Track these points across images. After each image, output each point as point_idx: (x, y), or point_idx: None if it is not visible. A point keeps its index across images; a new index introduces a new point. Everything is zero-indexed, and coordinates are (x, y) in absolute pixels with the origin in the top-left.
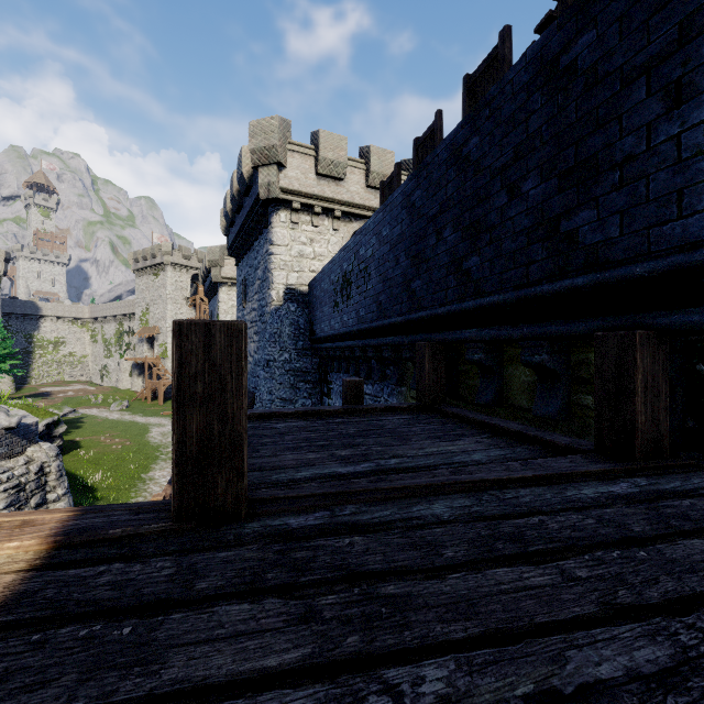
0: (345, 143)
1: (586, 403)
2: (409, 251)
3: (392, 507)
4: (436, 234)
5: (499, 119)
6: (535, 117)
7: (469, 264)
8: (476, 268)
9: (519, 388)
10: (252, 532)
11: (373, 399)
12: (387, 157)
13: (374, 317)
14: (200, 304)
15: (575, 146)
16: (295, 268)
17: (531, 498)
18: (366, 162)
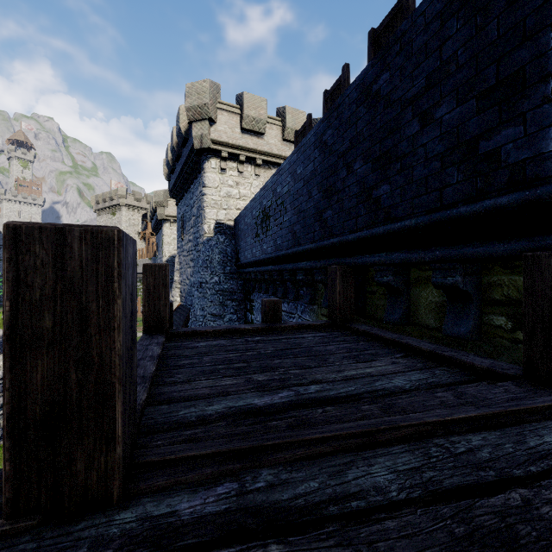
0: (265, 103)
1: (499, 323)
2: (321, 185)
3: (319, 472)
4: (346, 168)
5: (411, 51)
6: (449, 42)
7: (379, 192)
8: (386, 196)
9: (426, 308)
10: (119, 535)
11: (288, 316)
12: (299, 116)
13: (289, 245)
14: (149, 237)
15: (497, 64)
16: (223, 206)
17: (490, 452)
18: (282, 119)
